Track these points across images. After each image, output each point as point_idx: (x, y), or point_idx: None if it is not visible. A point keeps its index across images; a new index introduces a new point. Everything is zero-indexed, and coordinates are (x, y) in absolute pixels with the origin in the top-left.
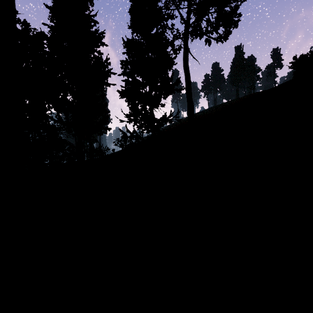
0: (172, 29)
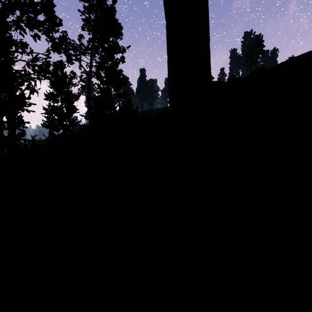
0: (80, 66)
